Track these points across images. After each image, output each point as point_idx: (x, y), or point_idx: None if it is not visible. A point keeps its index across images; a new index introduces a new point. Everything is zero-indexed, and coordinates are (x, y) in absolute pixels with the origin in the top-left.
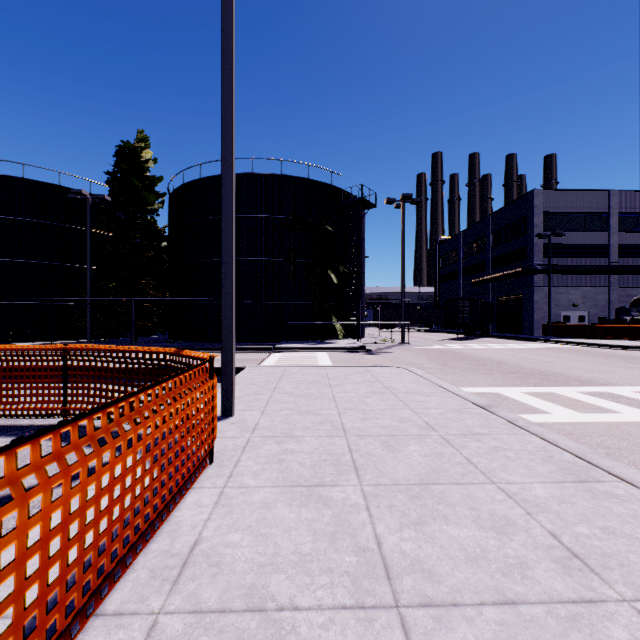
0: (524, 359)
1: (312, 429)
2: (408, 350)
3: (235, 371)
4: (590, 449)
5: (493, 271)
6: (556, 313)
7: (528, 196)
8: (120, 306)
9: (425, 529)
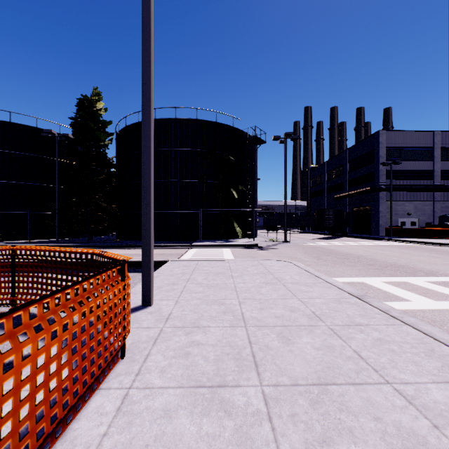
0: (377, 254)
1: (217, 319)
2: (289, 247)
3: (160, 264)
4: None
5: (349, 189)
6: (395, 219)
7: (375, 135)
8: (80, 214)
9: None
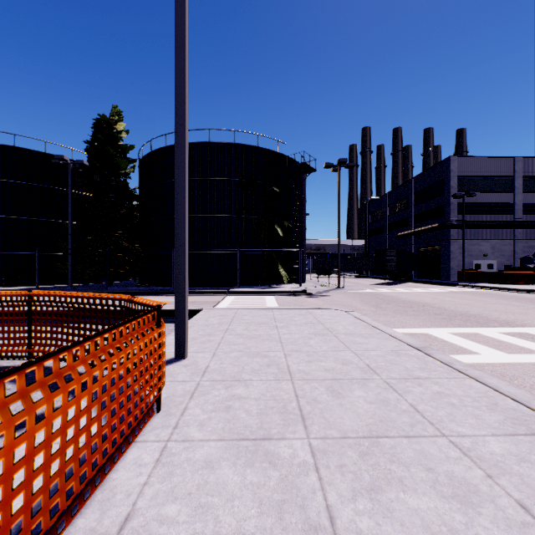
0: (445, 302)
1: (259, 372)
2: (344, 293)
3: (193, 313)
4: (532, 395)
5: (415, 226)
6: (469, 262)
7: (445, 162)
8: (97, 256)
9: (381, 498)
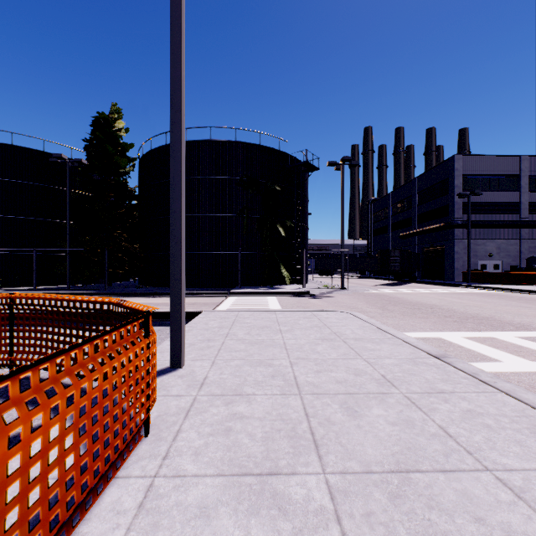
0: (454, 303)
1: (263, 384)
2: (348, 295)
3: (192, 315)
4: None
5: (418, 226)
6: (474, 262)
7: (450, 161)
8: (96, 256)
9: None
